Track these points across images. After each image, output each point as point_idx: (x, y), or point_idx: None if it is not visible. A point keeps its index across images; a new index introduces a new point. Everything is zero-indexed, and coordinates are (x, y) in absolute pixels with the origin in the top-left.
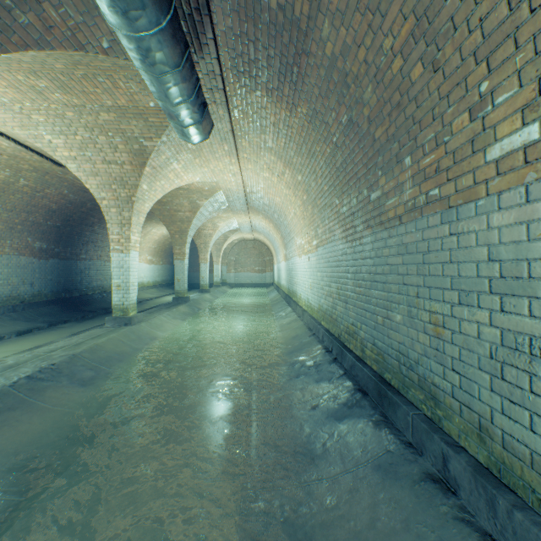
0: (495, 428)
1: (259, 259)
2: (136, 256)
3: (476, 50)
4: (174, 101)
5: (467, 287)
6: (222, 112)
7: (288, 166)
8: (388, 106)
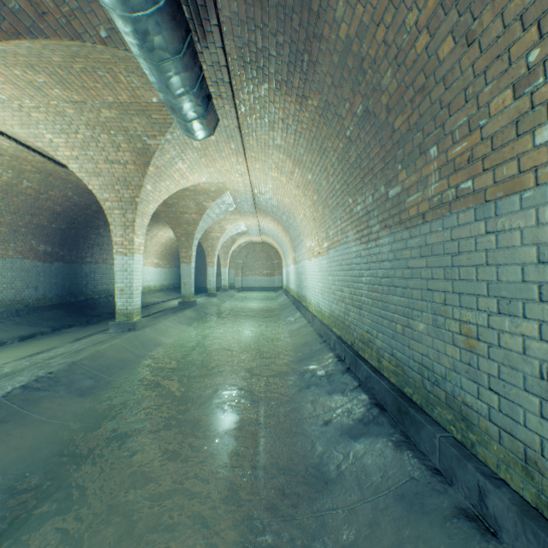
0: (547, 462)
1: (268, 262)
2: (140, 259)
3: (523, 12)
4: (176, 93)
5: (508, 294)
6: (228, 108)
7: (298, 165)
8: (410, 91)
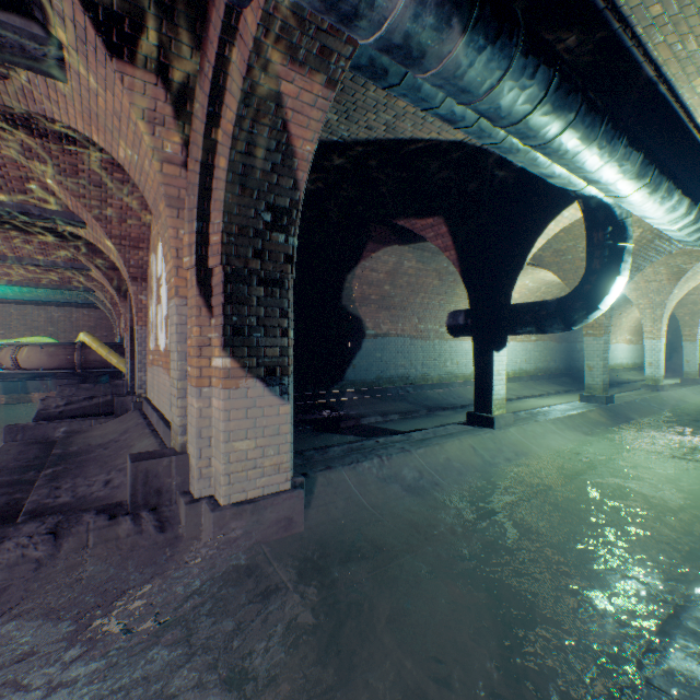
0: None
1: None
2: (662, 342)
3: None
4: None
5: None
6: None
7: None
8: None
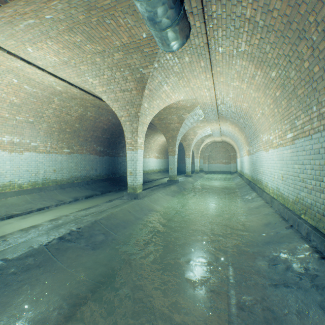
0: None
1: (226, 154)
2: (141, 153)
3: None
4: None
5: None
6: (198, 24)
7: (260, 66)
8: None
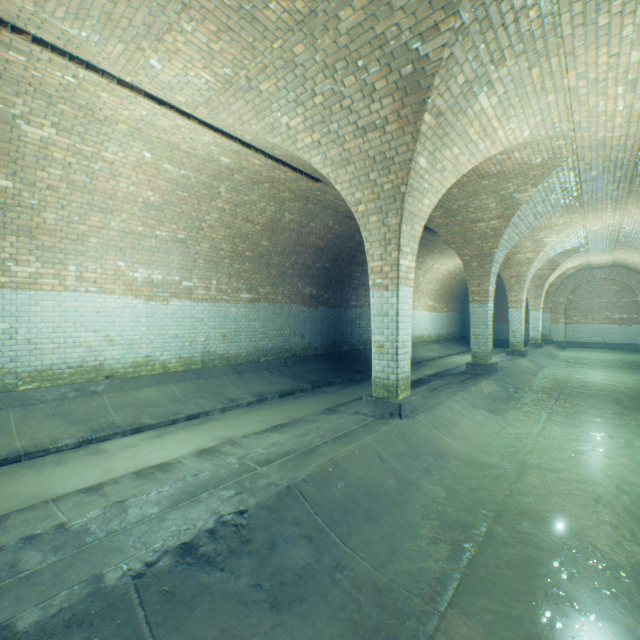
0: None
1: (621, 299)
2: (408, 295)
3: None
4: None
5: None
6: None
7: None
8: None
